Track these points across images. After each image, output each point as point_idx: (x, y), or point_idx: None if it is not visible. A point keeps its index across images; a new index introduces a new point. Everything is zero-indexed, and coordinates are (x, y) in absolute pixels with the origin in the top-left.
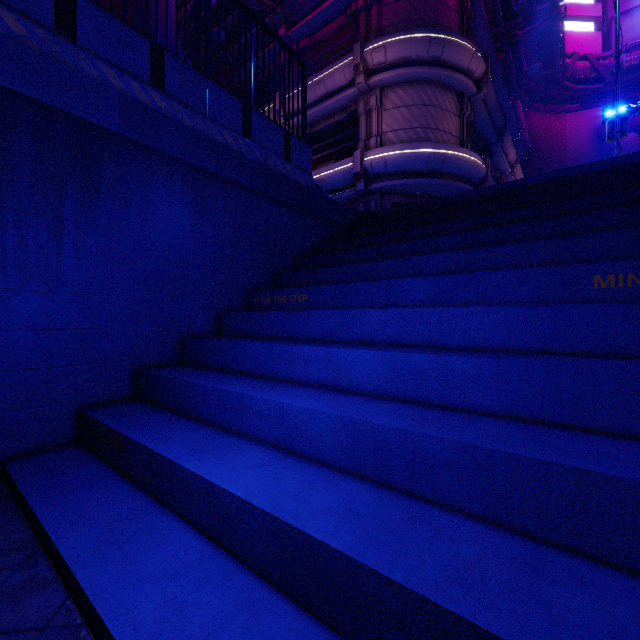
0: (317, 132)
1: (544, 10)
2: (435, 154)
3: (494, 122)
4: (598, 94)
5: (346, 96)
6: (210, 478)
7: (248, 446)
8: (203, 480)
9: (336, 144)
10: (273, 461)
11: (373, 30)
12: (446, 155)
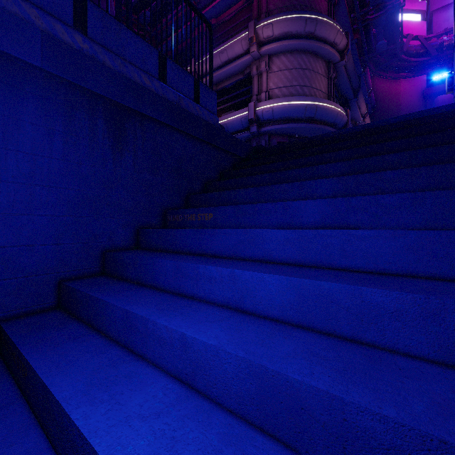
0: (221, 89)
1: (389, 0)
2: (310, 105)
3: (352, 83)
4: (425, 65)
5: (243, 62)
6: (94, 441)
7: (149, 377)
8: (86, 442)
9: (235, 98)
10: (173, 405)
11: (263, 12)
12: (318, 106)
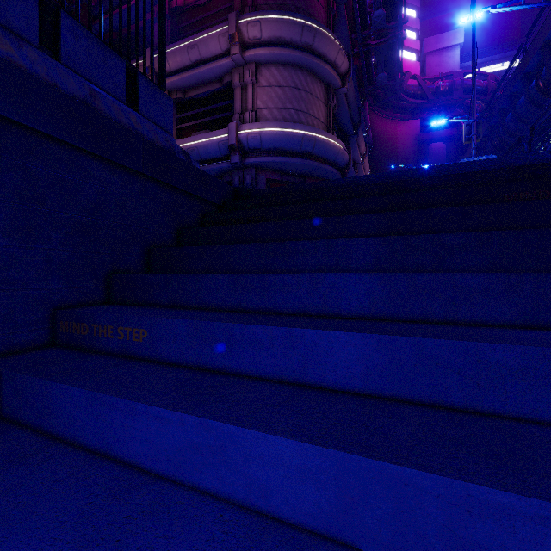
0: (191, 98)
1: (391, 28)
2: (307, 136)
3: (352, 116)
4: (422, 108)
5: (221, 65)
6: None
7: None
8: None
9: (211, 113)
10: None
11: (248, 5)
12: (317, 138)
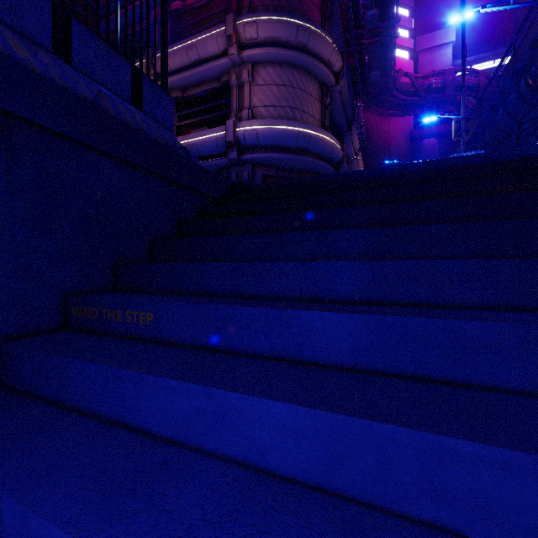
0: (190, 97)
1: (384, 27)
2: (302, 133)
3: (346, 114)
4: (414, 105)
5: (219, 65)
6: None
7: None
8: None
9: (209, 111)
10: None
11: (245, 6)
12: (312, 135)
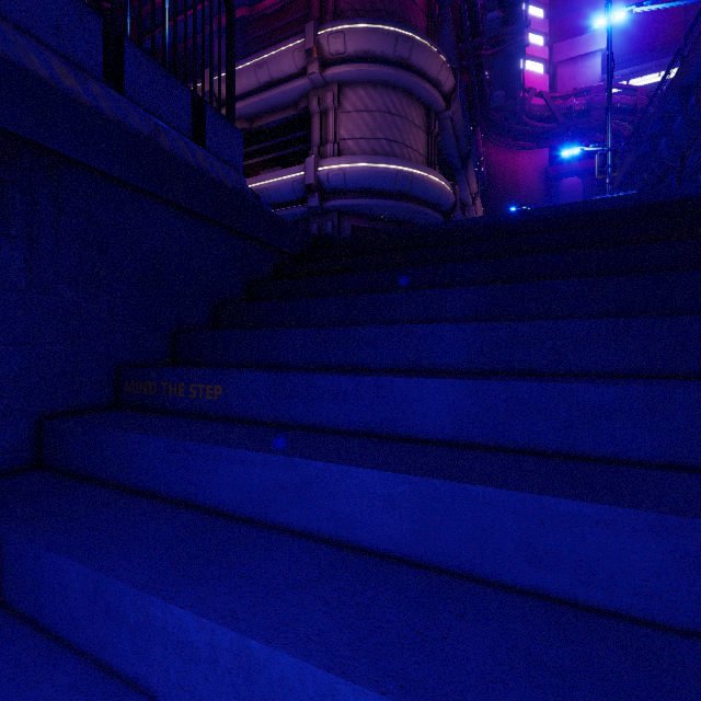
0: (259, 129)
1: (510, 33)
2: (403, 172)
3: (459, 147)
4: (550, 134)
5: (296, 87)
6: None
7: None
8: None
9: (283, 147)
10: None
11: (330, 12)
12: (415, 175)
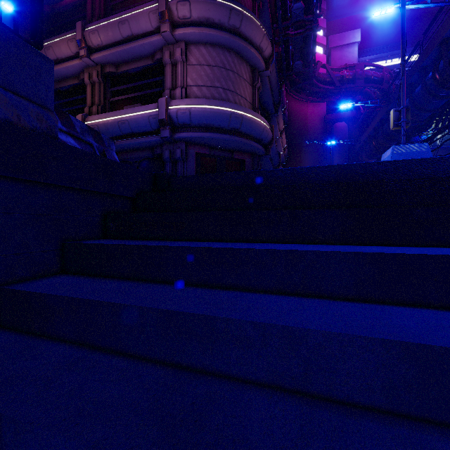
0: (123, 73)
1: (308, 20)
2: (235, 114)
3: (273, 97)
4: (330, 93)
5: (152, 42)
6: None
7: None
8: None
9: (143, 88)
10: None
11: None
12: (244, 116)
